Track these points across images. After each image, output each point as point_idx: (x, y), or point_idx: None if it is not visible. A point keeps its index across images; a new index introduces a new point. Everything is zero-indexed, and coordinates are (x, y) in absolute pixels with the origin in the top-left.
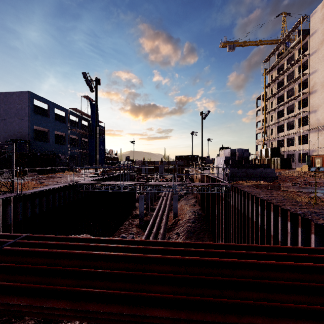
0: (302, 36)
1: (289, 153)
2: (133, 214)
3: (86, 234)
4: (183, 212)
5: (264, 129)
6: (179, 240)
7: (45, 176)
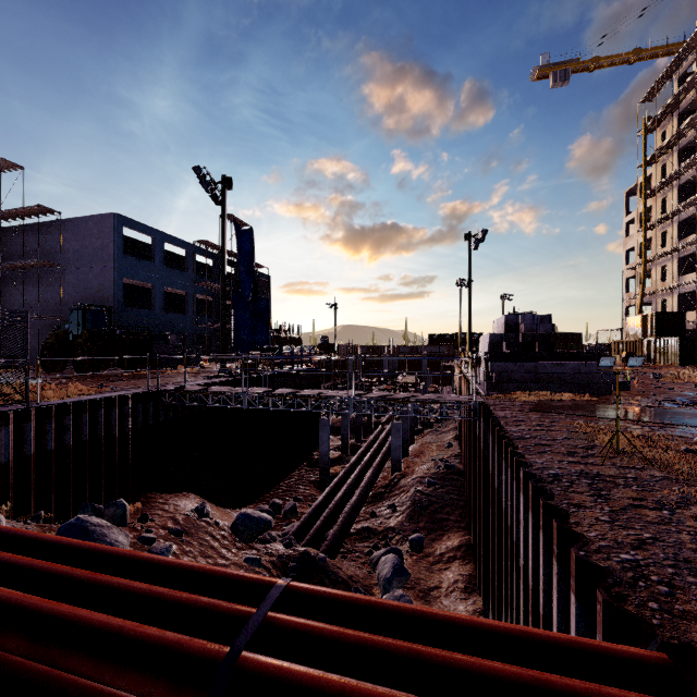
0: None
1: None
2: (312, 459)
3: (187, 492)
4: (417, 461)
5: (642, 267)
6: (392, 522)
7: (131, 376)
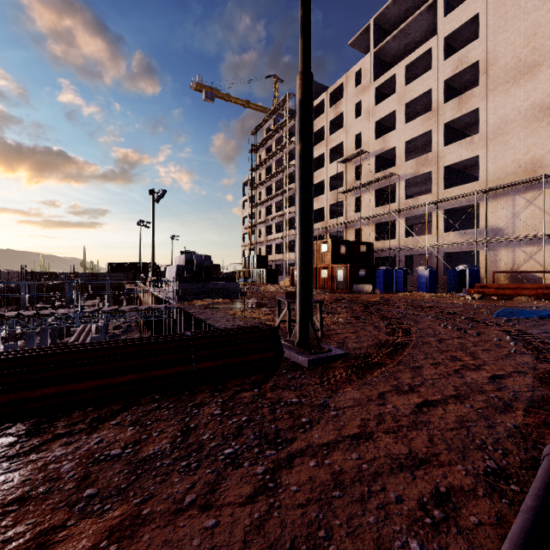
0: (289, 117)
1: (277, 263)
2: None
3: None
4: None
5: (251, 228)
6: None
7: None
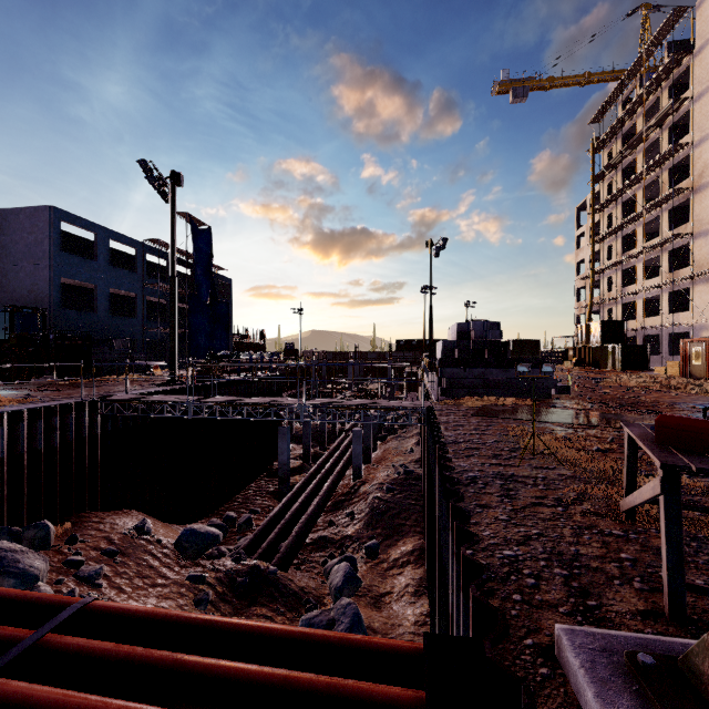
0: (676, 56)
1: (647, 334)
2: (272, 469)
3: (129, 509)
4: (378, 467)
5: (591, 278)
6: (350, 530)
7: (68, 384)
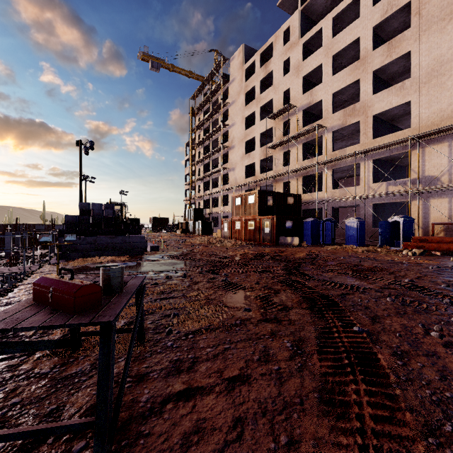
0: (224, 80)
1: (214, 216)
2: None
3: None
4: None
5: (191, 184)
6: None
7: None
